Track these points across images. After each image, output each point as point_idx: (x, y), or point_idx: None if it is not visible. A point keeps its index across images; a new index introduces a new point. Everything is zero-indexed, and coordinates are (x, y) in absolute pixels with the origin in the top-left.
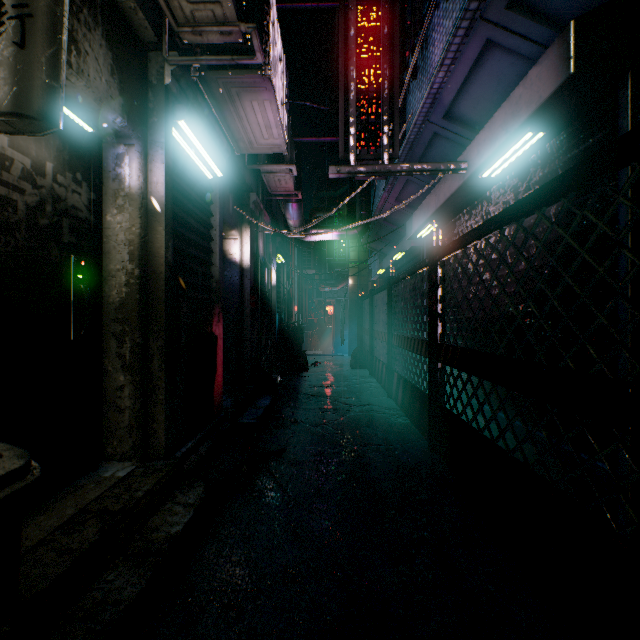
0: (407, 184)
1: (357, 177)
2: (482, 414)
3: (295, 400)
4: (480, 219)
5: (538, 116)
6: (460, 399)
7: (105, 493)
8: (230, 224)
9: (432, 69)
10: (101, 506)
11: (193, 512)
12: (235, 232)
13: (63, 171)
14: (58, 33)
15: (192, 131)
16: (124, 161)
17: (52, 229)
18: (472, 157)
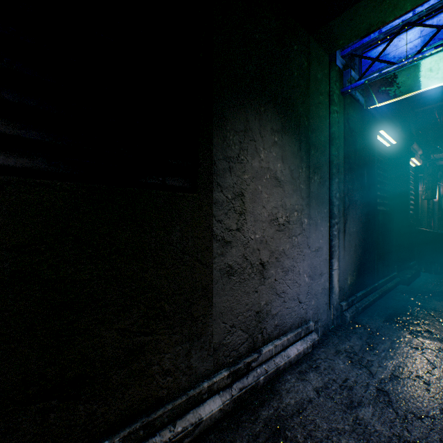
0: None
1: None
2: None
3: None
4: None
5: None
6: None
7: None
8: None
9: None
10: None
11: None
12: None
13: None
14: (435, 189)
15: None
16: None
17: None
18: None
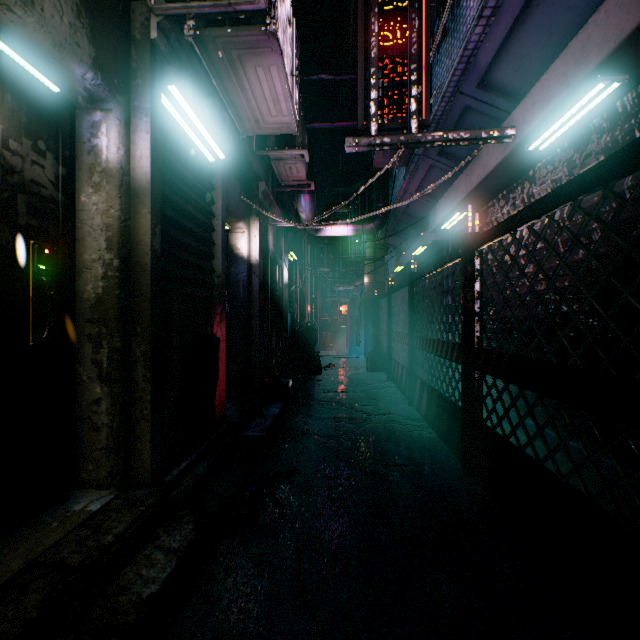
0: (430, 171)
1: (375, 164)
2: (542, 440)
3: (307, 407)
4: (520, 203)
5: (615, 59)
6: (507, 417)
7: (67, 536)
8: (236, 215)
9: (466, 27)
10: (56, 558)
11: (175, 562)
12: (242, 224)
13: (18, 136)
14: None
15: (186, 99)
16: (101, 130)
17: (1, 207)
18: (516, 126)
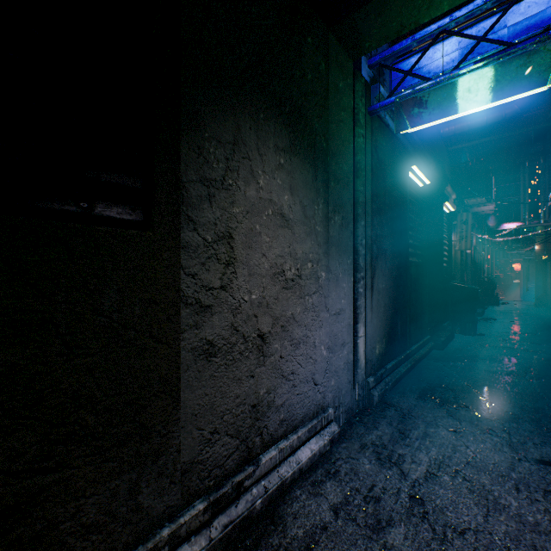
0: None
1: None
2: None
3: (494, 313)
4: None
5: None
6: None
7: None
8: None
9: None
10: None
11: None
12: None
13: None
14: (469, 238)
15: None
16: None
17: None
18: None
